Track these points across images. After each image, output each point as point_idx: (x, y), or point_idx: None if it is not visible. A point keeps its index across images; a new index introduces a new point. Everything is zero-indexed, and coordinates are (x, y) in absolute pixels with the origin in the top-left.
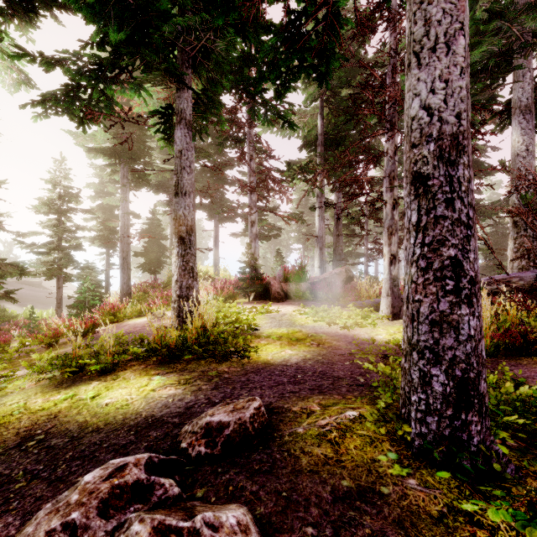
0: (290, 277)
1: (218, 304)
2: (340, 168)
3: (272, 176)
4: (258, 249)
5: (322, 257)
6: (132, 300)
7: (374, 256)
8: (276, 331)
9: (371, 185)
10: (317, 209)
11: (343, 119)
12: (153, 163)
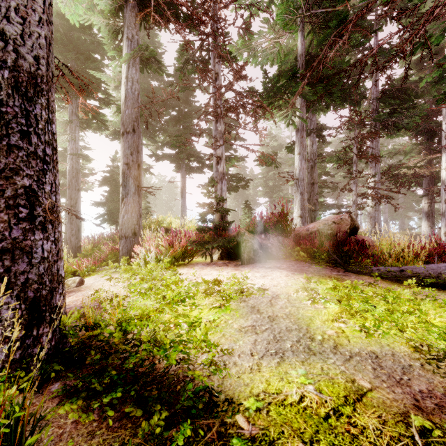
0: (269, 227)
1: (161, 268)
2: (389, 3)
3: (243, 101)
4: (225, 192)
5: (303, 203)
6: (79, 255)
7: (367, 203)
8: (278, 388)
9: (432, 57)
10: (297, 146)
11: (335, 24)
12: (108, 101)
